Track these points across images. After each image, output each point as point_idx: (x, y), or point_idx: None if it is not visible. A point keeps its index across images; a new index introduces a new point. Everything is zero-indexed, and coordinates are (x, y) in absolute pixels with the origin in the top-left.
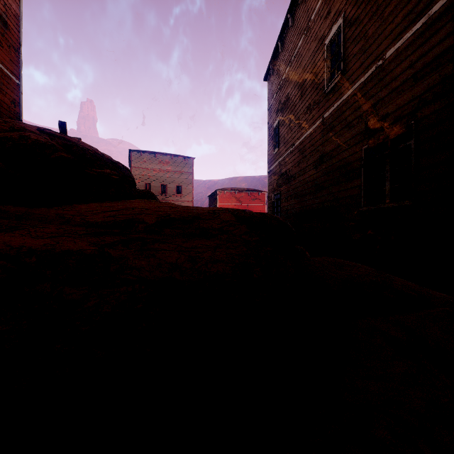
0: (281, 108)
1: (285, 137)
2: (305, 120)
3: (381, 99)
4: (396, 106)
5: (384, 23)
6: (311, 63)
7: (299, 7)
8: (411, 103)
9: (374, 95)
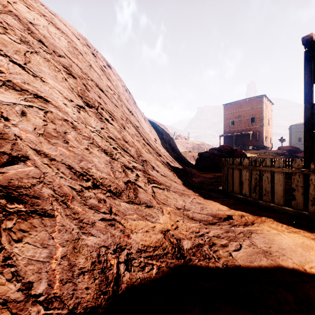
0: None
1: None
2: None
3: None
4: None
5: None
6: None
7: None
8: None
9: None
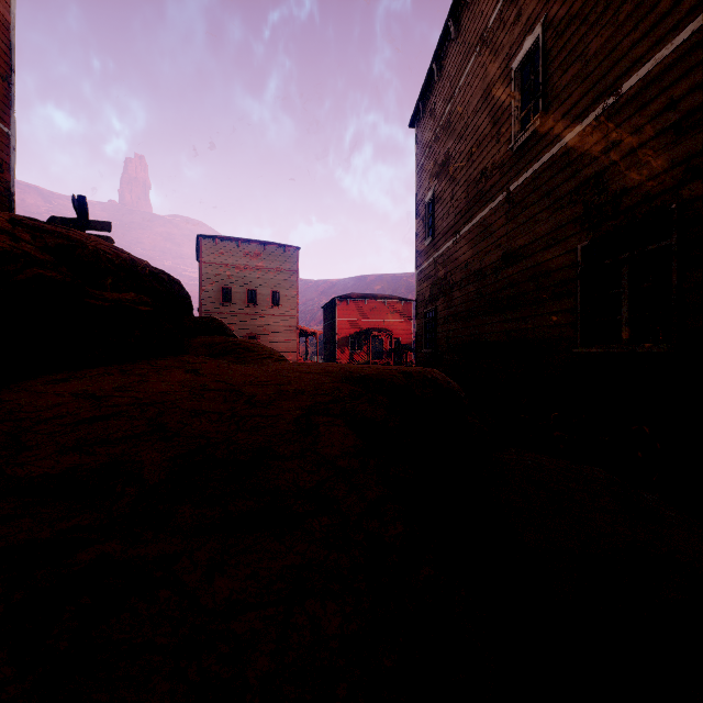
0: (438, 173)
1: (444, 220)
2: (477, 193)
3: (613, 164)
4: (641, 177)
5: (618, 31)
6: (487, 100)
7: (468, 8)
8: (669, 173)
9: (601, 156)
